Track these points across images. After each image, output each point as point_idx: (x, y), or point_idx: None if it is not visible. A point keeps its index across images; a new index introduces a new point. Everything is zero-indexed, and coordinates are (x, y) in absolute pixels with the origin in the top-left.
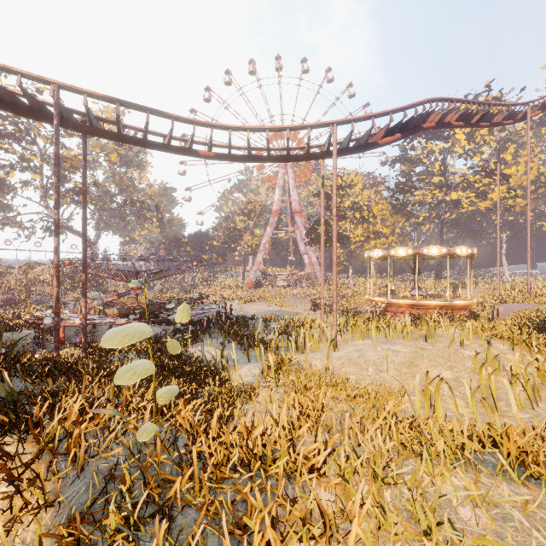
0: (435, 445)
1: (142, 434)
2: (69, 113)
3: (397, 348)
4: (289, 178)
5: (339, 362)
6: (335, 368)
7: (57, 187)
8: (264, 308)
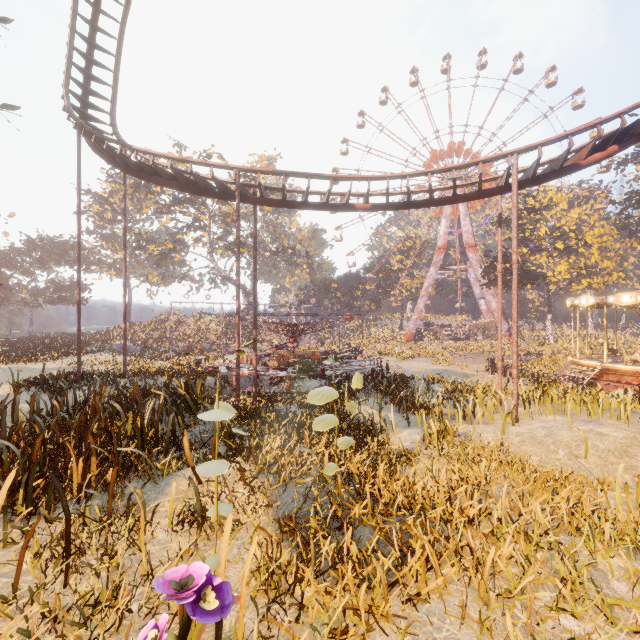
0: (600, 527)
1: (327, 470)
2: (245, 189)
3: (604, 431)
4: (459, 205)
5: (517, 438)
6: (512, 446)
7: (238, 257)
8: (426, 366)
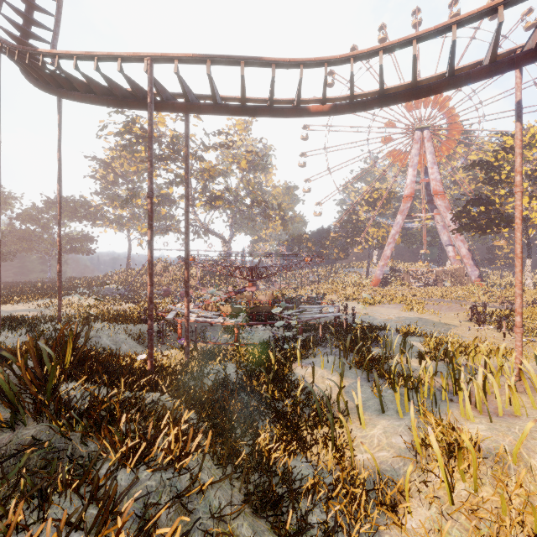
0: None
1: None
2: (169, 93)
3: None
4: (426, 154)
5: None
6: None
7: (150, 173)
8: (397, 313)
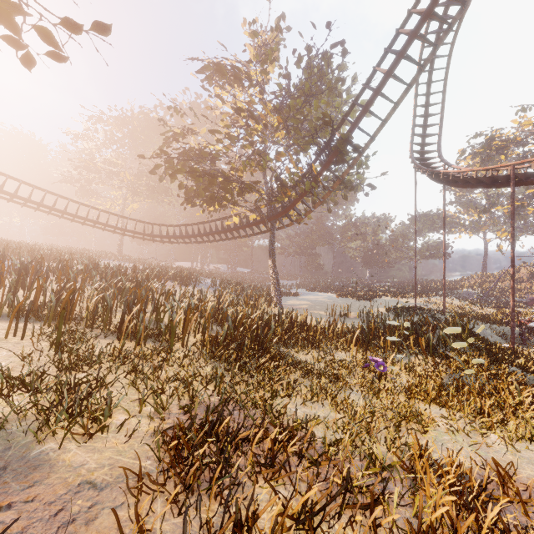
0: None
1: (466, 371)
2: (527, 173)
3: None
4: None
5: None
6: None
7: (512, 234)
8: None
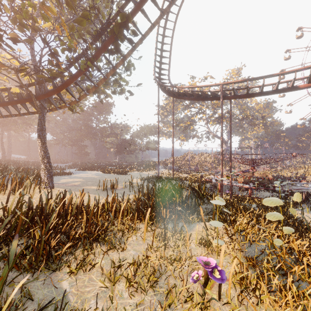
0: None
1: (275, 242)
2: (225, 93)
3: None
4: None
5: None
6: None
7: (222, 127)
8: None
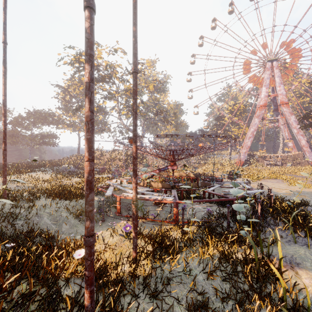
0: None
1: None
2: None
3: None
4: (275, 77)
5: None
6: None
7: None
8: (287, 187)
